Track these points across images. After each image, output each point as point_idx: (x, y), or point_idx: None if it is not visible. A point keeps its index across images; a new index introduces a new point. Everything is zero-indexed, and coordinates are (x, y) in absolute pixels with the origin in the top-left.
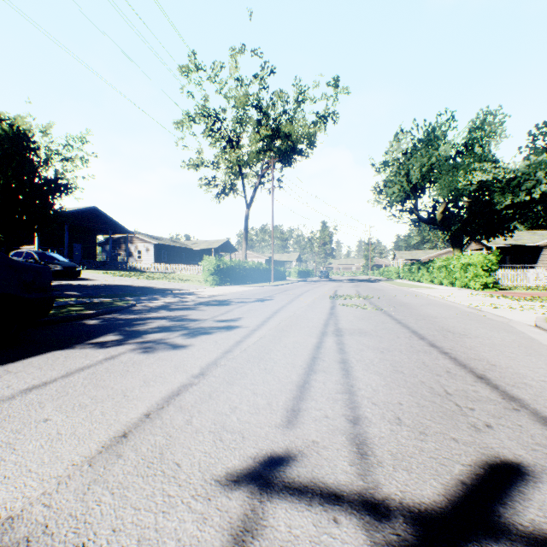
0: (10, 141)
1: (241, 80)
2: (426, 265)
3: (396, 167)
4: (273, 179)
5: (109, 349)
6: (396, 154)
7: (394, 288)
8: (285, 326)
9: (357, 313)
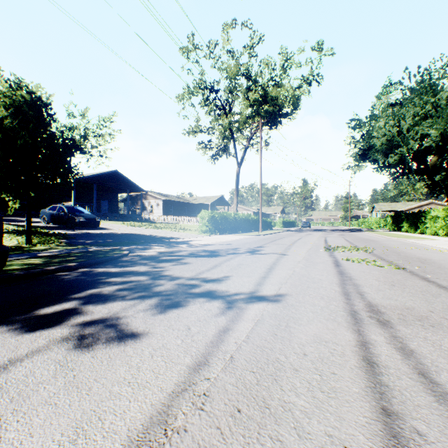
0: (28, 106)
1: (232, 52)
2: (416, 215)
3: (384, 119)
4: (261, 139)
5: (25, 340)
6: (383, 106)
7: (386, 238)
8: (288, 294)
9: (375, 273)
